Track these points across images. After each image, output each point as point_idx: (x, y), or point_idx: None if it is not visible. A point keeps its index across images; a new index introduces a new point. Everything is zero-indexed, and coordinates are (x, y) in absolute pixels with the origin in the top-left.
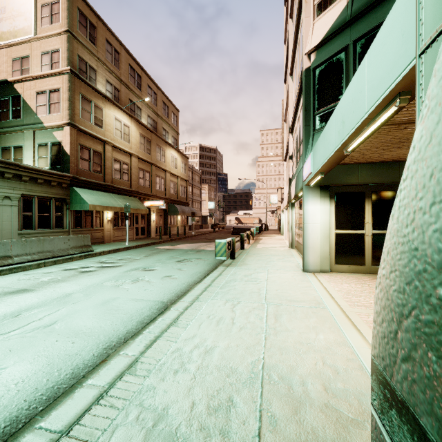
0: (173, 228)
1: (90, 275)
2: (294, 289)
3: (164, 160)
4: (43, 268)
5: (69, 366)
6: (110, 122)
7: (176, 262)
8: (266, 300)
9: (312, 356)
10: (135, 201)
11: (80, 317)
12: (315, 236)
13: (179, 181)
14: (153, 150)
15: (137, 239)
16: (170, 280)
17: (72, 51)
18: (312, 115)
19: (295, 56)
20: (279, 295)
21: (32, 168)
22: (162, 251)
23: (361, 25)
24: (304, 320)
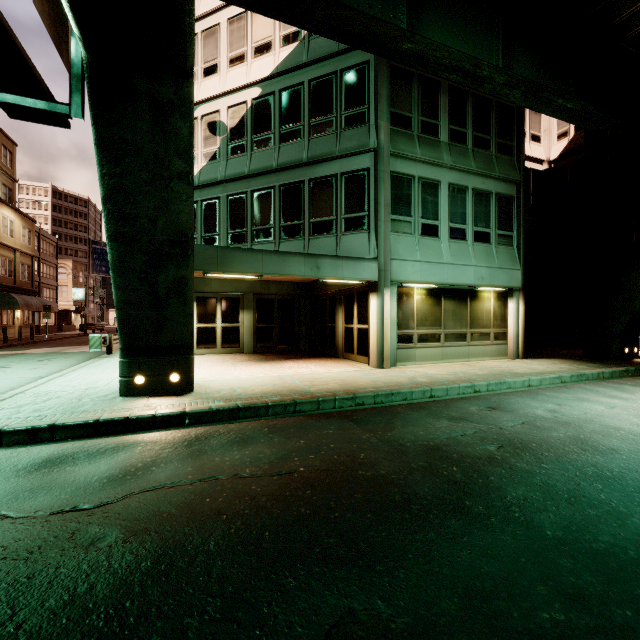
0: (7, 331)
1: None
2: None
3: None
4: None
5: None
6: None
7: (37, 361)
8: None
9: None
10: None
11: None
12: None
13: (19, 256)
14: None
15: None
16: (40, 369)
17: None
18: None
19: None
20: None
21: None
22: (6, 355)
23: (205, 192)
24: None
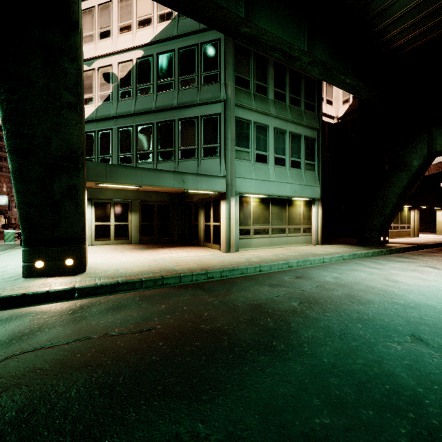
0: None
1: None
2: None
3: None
4: None
5: None
6: None
7: None
8: None
9: None
10: None
11: None
12: None
13: None
14: None
15: None
16: None
17: None
18: None
19: None
20: None
21: None
22: None
23: (101, 124)
24: None
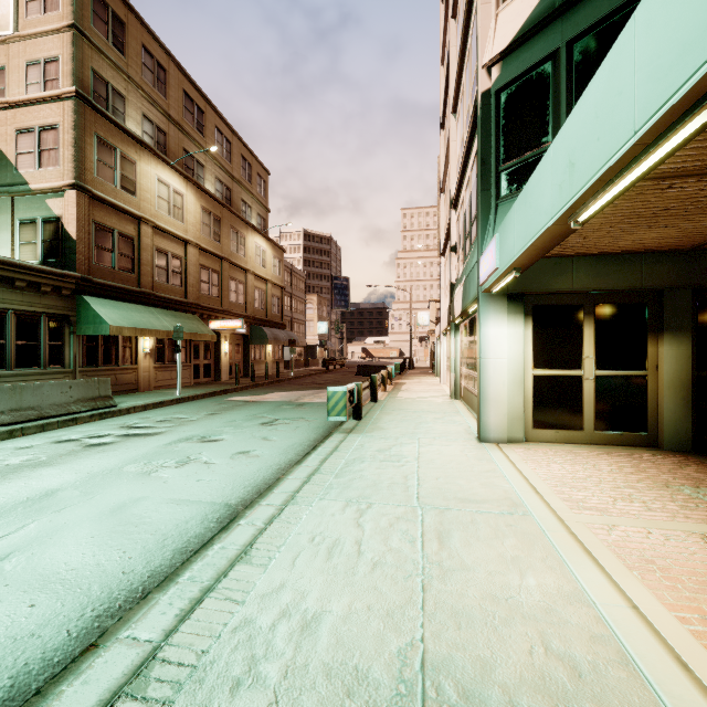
0: (259, 366)
1: (102, 451)
2: (468, 477)
3: (243, 253)
4: (17, 439)
5: (7, 669)
6: (149, 186)
7: (260, 424)
8: (420, 499)
9: (520, 631)
10: (194, 320)
11: (62, 542)
12: (500, 380)
13: (270, 288)
14: (225, 235)
15: (196, 384)
16: (246, 459)
17: (82, 61)
18: (495, 172)
19: (462, 80)
20: (442, 488)
21: (5, 262)
22: (238, 404)
23: (581, 13)
24: (494, 543)
